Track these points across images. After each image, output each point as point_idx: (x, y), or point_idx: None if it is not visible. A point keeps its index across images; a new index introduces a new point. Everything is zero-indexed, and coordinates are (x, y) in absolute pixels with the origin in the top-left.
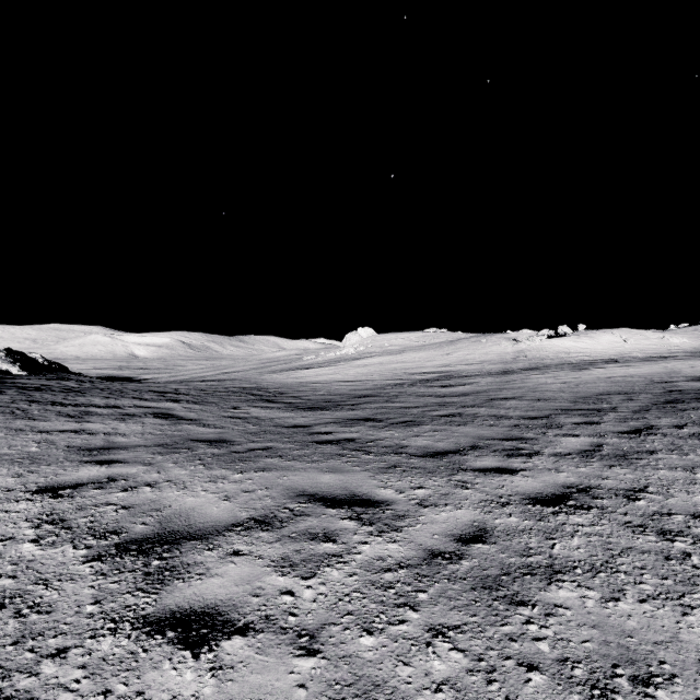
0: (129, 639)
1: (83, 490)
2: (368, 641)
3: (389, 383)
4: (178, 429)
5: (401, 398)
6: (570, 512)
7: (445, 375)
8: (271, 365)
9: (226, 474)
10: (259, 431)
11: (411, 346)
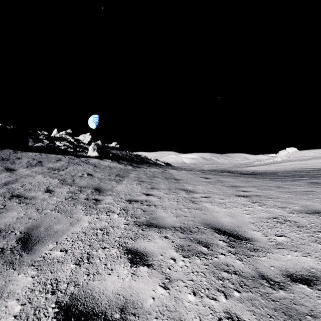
0: (205, 180)
1: (195, 175)
2: (227, 181)
3: (284, 171)
4: (206, 173)
5: (278, 174)
6: (270, 180)
7: (319, 169)
8: (238, 166)
9: (215, 175)
10: (223, 175)
11: (318, 156)
